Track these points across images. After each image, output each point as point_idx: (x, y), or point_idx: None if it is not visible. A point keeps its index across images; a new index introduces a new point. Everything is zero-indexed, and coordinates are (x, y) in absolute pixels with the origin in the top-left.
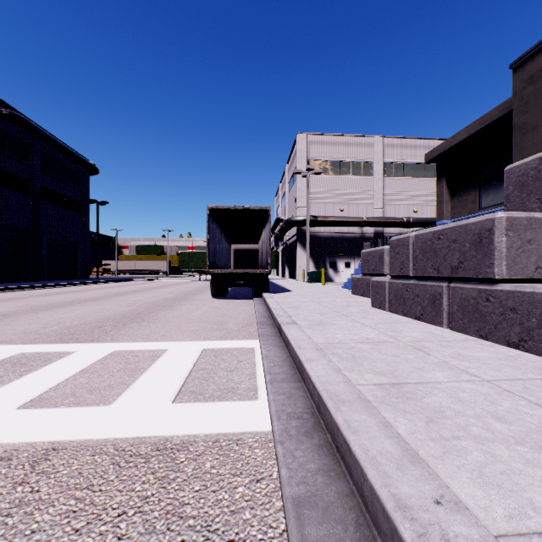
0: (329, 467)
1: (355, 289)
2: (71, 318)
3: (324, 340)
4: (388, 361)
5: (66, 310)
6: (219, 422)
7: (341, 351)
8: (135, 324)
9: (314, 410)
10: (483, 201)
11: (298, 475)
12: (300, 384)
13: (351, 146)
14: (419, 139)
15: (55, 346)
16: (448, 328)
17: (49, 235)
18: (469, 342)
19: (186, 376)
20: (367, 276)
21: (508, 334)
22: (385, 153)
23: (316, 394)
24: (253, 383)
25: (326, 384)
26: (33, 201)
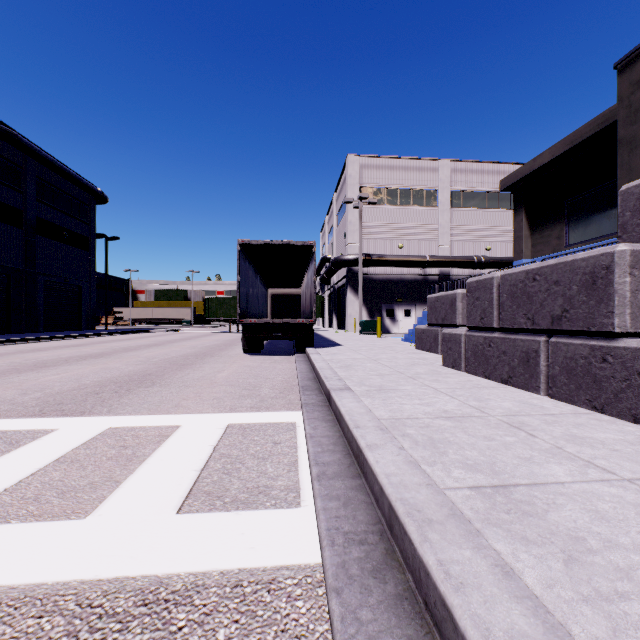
0: None
1: (419, 342)
2: (62, 381)
3: (389, 413)
4: (480, 447)
5: (58, 370)
6: (243, 547)
7: (414, 430)
8: (143, 389)
9: (383, 527)
10: (570, 237)
11: None
12: (359, 481)
13: (412, 170)
14: (492, 163)
15: (30, 422)
16: (547, 395)
17: (46, 277)
18: (581, 416)
19: (202, 467)
20: (435, 327)
21: (635, 407)
22: (452, 180)
23: (385, 503)
24: (294, 478)
25: (400, 490)
26: (26, 236)
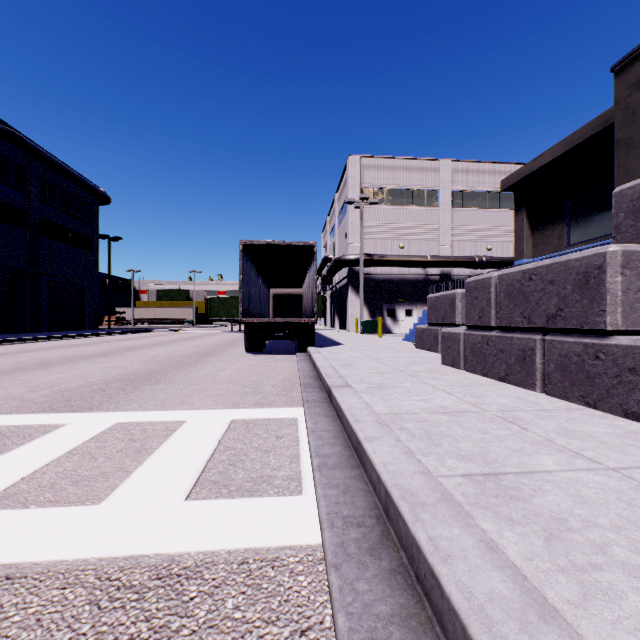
0: (408, 610)
1: (419, 342)
2: (69, 379)
3: (388, 409)
4: (474, 439)
5: (64, 368)
6: (249, 530)
7: (411, 424)
8: (148, 387)
9: (380, 512)
10: (570, 237)
11: (363, 626)
12: (358, 471)
13: (413, 171)
14: (493, 163)
15: (41, 417)
16: (542, 392)
17: (50, 277)
18: (574, 412)
19: (207, 459)
20: (435, 326)
21: (626, 402)
22: (453, 180)
23: (382, 489)
24: (296, 469)
25: (396, 477)
26: (30, 236)
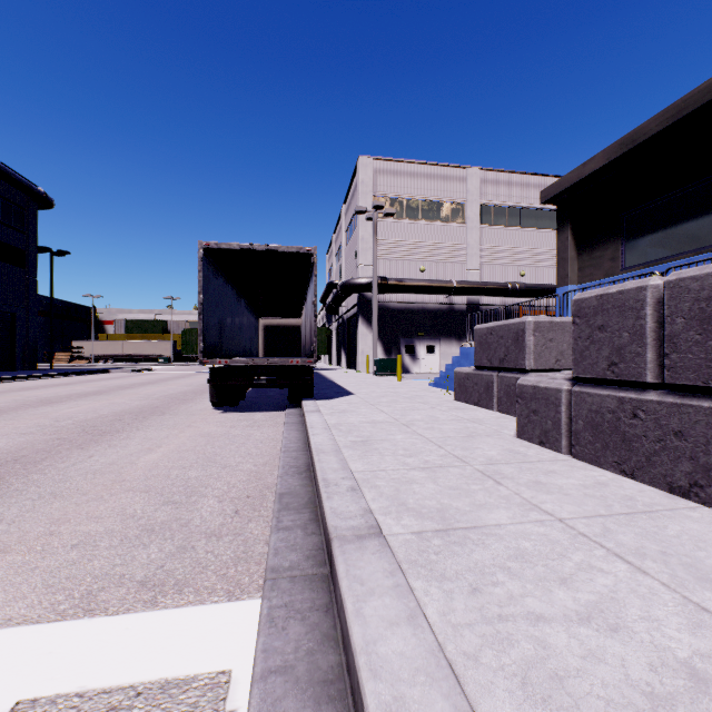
0: None
1: (461, 392)
2: None
3: None
4: None
5: None
6: None
7: None
8: None
9: None
10: (627, 258)
11: None
12: None
13: (436, 179)
14: (527, 174)
15: None
16: None
17: None
18: None
19: None
20: (487, 371)
21: None
22: (482, 192)
23: None
24: None
25: None
26: None
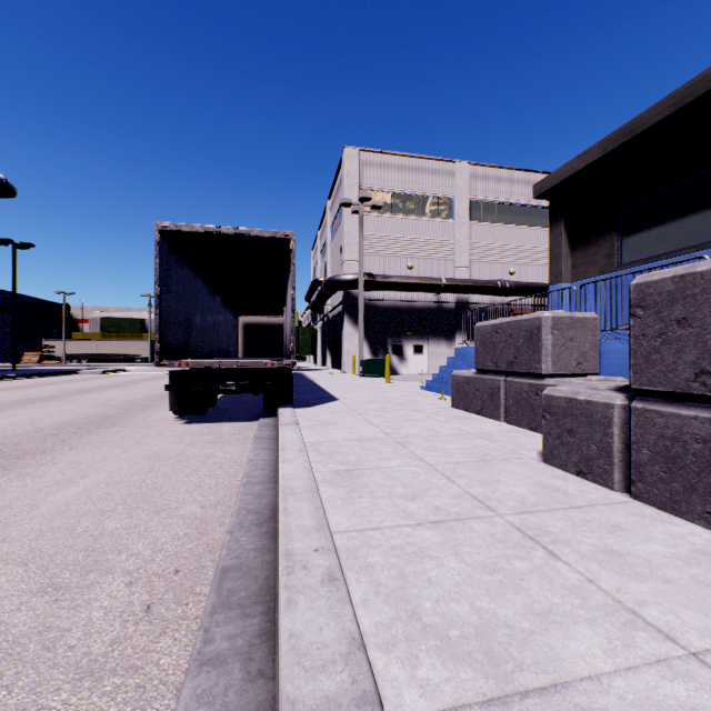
0: None
1: (460, 398)
2: None
3: None
4: None
5: None
6: None
7: None
8: None
9: None
10: (623, 255)
11: None
12: None
13: (424, 173)
14: (517, 170)
15: None
16: None
17: None
18: None
19: None
20: (492, 375)
21: None
22: (471, 187)
23: None
24: None
25: None
26: None
